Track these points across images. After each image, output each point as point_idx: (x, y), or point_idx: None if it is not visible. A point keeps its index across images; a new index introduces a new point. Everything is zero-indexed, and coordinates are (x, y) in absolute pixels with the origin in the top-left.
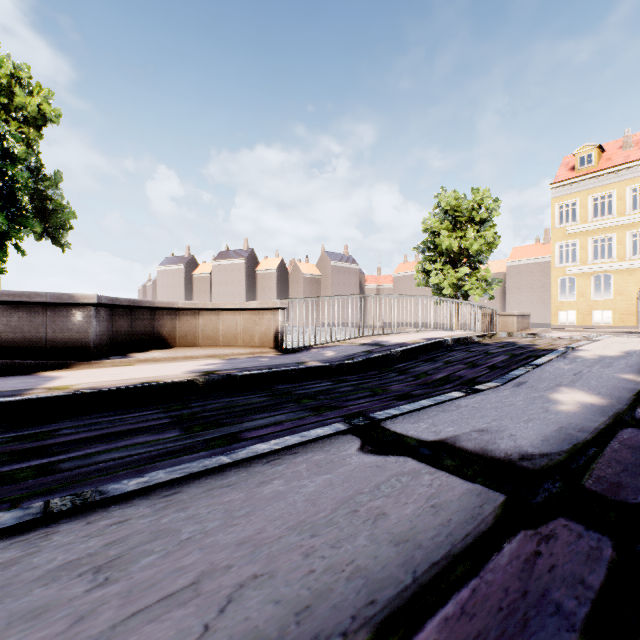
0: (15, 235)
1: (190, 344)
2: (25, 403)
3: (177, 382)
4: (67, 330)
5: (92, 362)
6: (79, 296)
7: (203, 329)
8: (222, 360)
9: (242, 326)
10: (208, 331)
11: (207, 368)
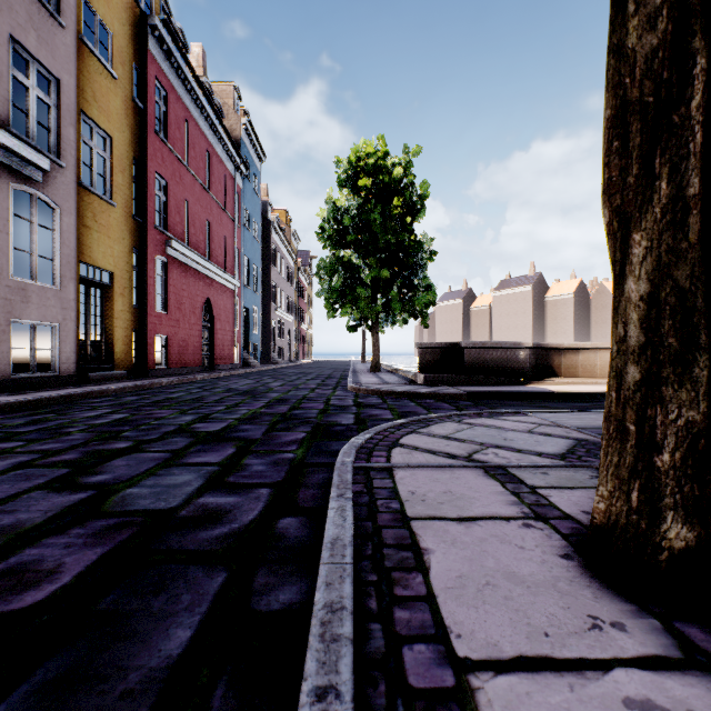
0: (433, 302)
1: (571, 375)
2: (568, 394)
3: None
4: (516, 363)
5: (539, 382)
6: (523, 343)
7: (582, 364)
8: None
9: None
10: (586, 365)
11: None
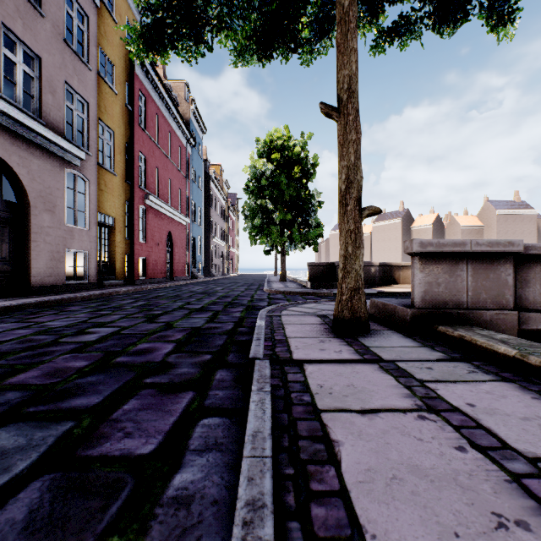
0: (321, 235)
1: (406, 283)
2: (392, 293)
3: None
4: (369, 275)
5: (382, 287)
6: (373, 262)
7: None
8: None
9: None
10: None
11: None
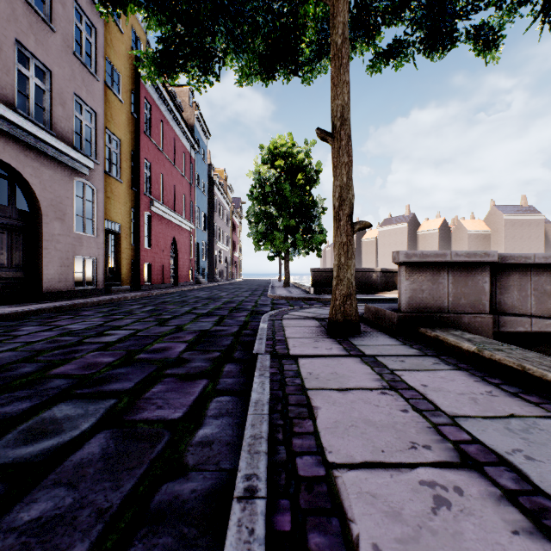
0: (324, 241)
1: None
2: (392, 299)
3: None
4: (371, 281)
5: (383, 292)
6: (375, 269)
7: None
8: None
9: None
10: None
11: None
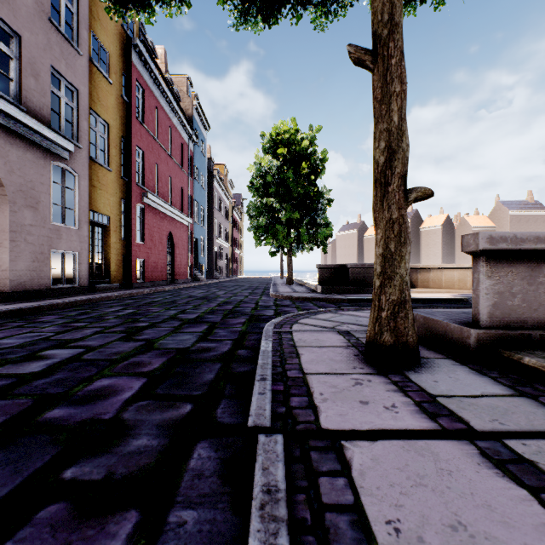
0: (330, 235)
1: (425, 287)
2: (414, 299)
3: (456, 298)
4: None
5: None
6: None
7: (432, 279)
8: (457, 294)
9: (457, 278)
10: (435, 280)
11: (457, 296)
